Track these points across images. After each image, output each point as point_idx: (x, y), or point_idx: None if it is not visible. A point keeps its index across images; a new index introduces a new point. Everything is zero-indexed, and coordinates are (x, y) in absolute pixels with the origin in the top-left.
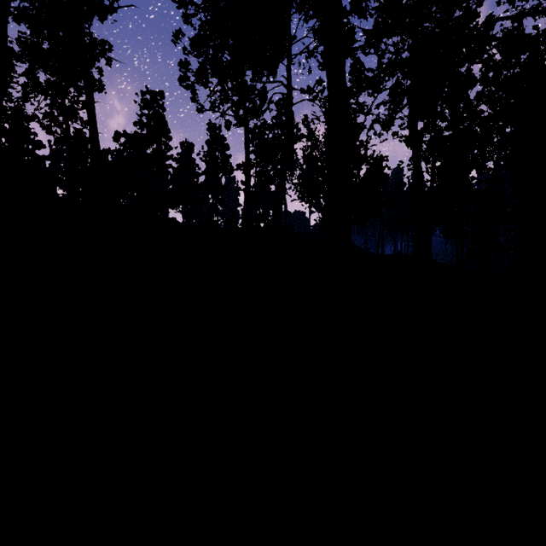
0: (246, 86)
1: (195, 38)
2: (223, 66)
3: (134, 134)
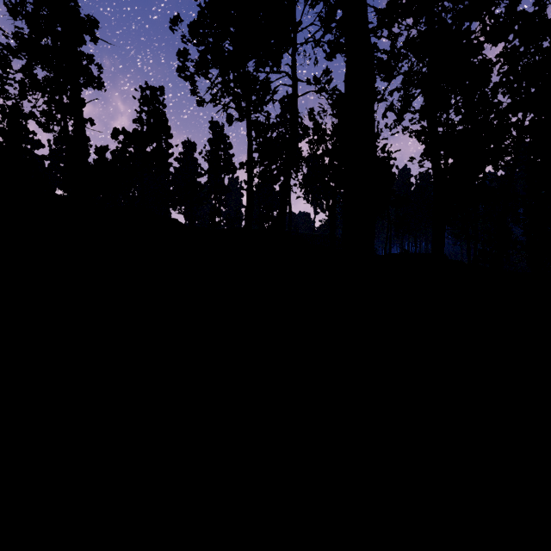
0: (249, 76)
1: (194, 24)
2: (224, 55)
3: (133, 131)
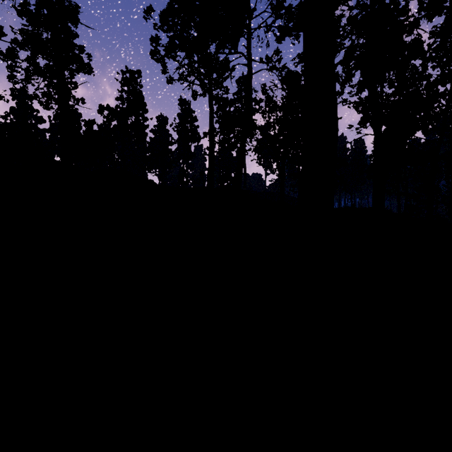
0: (210, 56)
1: (164, 12)
2: (189, 40)
3: (116, 107)
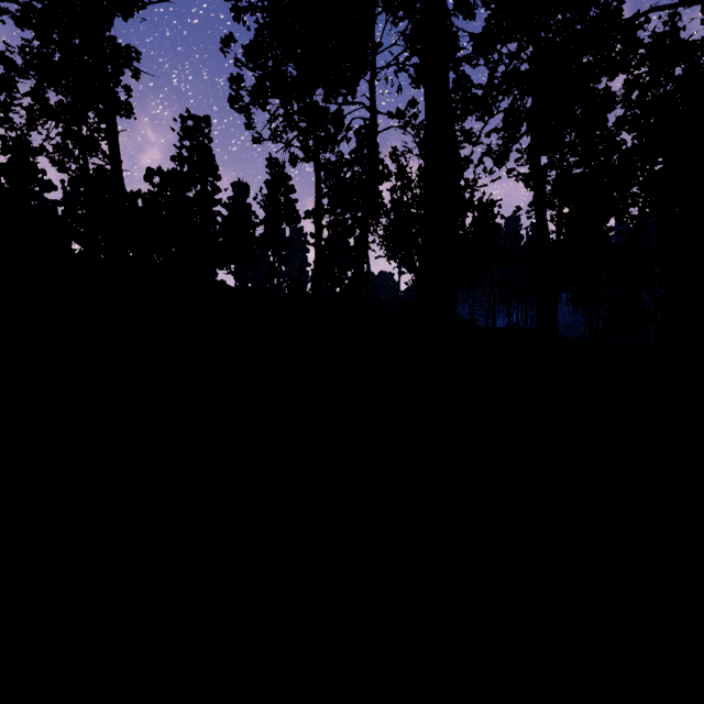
0: (317, 109)
1: (250, 46)
2: (286, 82)
3: (171, 172)
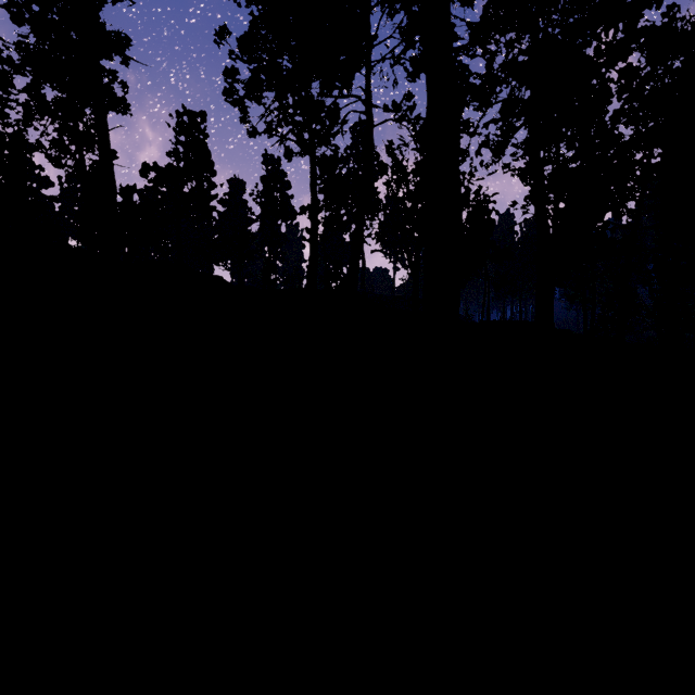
0: (313, 101)
1: (245, 37)
2: (281, 75)
3: (167, 167)
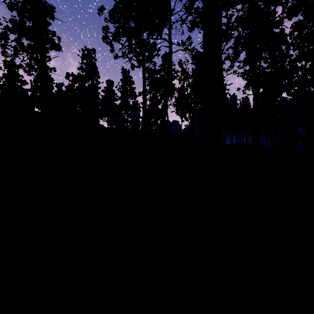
0: (144, 41)
1: (112, 10)
2: (129, 29)
3: (78, 74)
